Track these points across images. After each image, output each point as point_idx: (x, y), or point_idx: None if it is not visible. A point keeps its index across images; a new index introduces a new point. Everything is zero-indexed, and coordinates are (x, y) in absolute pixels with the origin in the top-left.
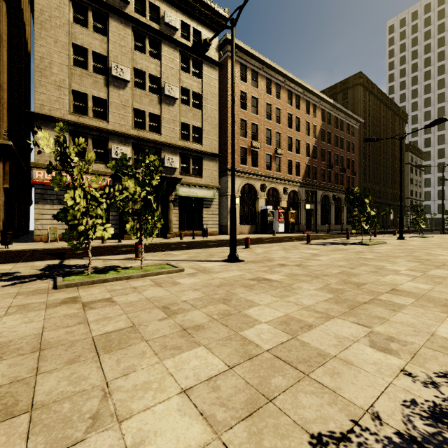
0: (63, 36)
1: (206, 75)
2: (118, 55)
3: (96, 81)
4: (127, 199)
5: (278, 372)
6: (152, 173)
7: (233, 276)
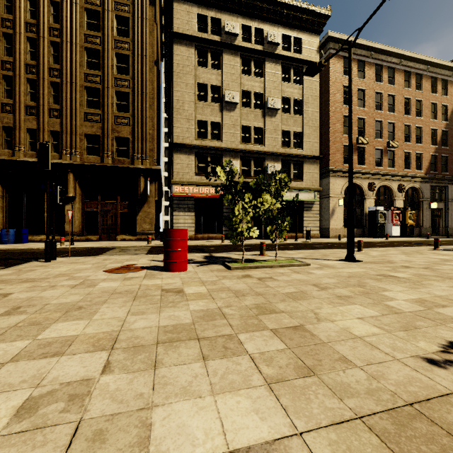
0: (191, 79)
1: (306, 80)
2: (229, 83)
3: (213, 109)
4: (268, 209)
5: (419, 320)
6: (282, 188)
7: (357, 271)
